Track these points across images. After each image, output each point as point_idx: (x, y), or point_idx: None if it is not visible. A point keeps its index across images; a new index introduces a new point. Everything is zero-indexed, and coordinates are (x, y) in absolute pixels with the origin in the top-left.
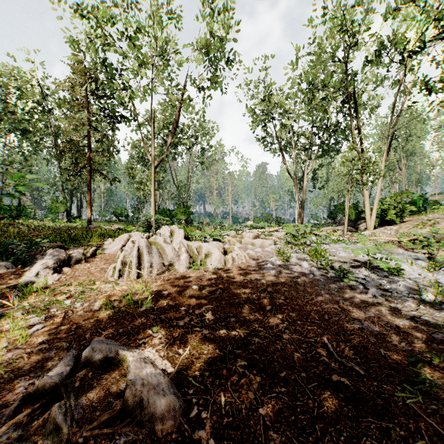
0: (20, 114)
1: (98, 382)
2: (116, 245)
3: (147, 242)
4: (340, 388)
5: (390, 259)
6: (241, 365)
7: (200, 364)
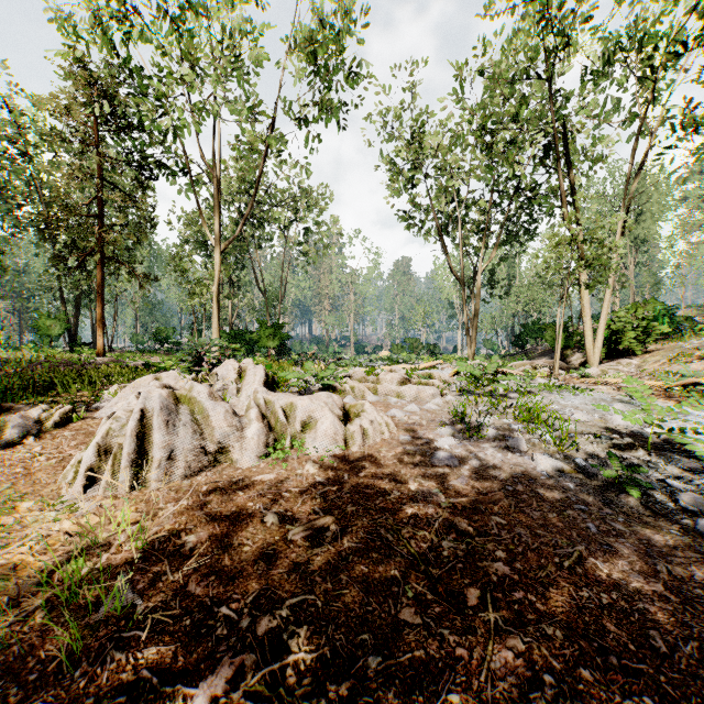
0: None
1: None
2: (122, 400)
3: (168, 398)
4: None
5: None
6: None
7: None
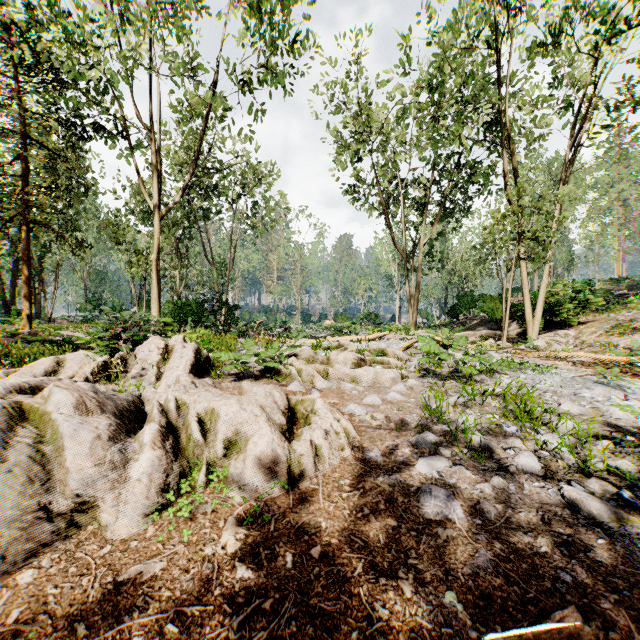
0: None
1: None
2: None
3: None
4: None
5: None
6: None
7: None
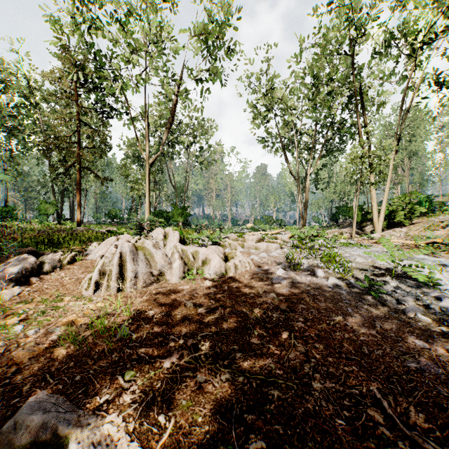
0: (6, 108)
1: None
2: (100, 250)
3: (132, 247)
4: None
5: (422, 266)
6: None
7: (190, 448)
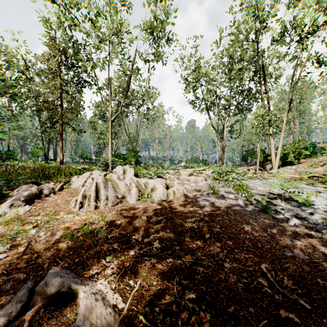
0: (9, 81)
1: (48, 321)
2: (80, 181)
3: (104, 179)
4: (291, 326)
5: (302, 192)
6: (189, 299)
7: (150, 297)
